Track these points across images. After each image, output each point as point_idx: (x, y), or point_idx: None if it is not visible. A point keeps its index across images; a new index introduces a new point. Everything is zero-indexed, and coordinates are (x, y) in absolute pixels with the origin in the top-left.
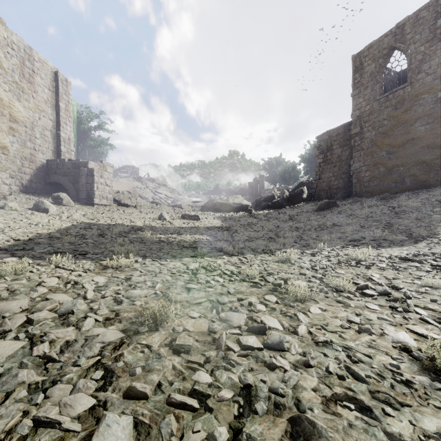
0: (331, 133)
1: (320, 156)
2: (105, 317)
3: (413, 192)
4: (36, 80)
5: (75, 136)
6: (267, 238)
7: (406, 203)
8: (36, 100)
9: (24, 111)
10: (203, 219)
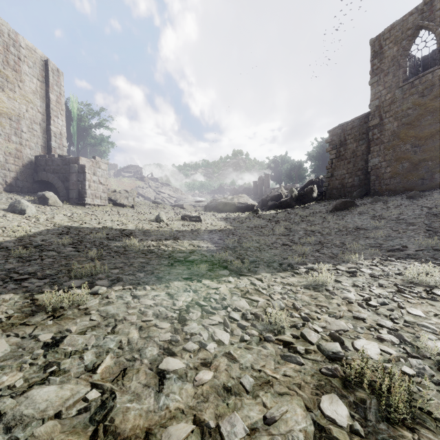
0: (345, 126)
1: (332, 152)
2: None
3: None
4: (23, 69)
5: (75, 133)
6: (281, 244)
7: None
8: (22, 91)
9: (8, 101)
10: (205, 220)
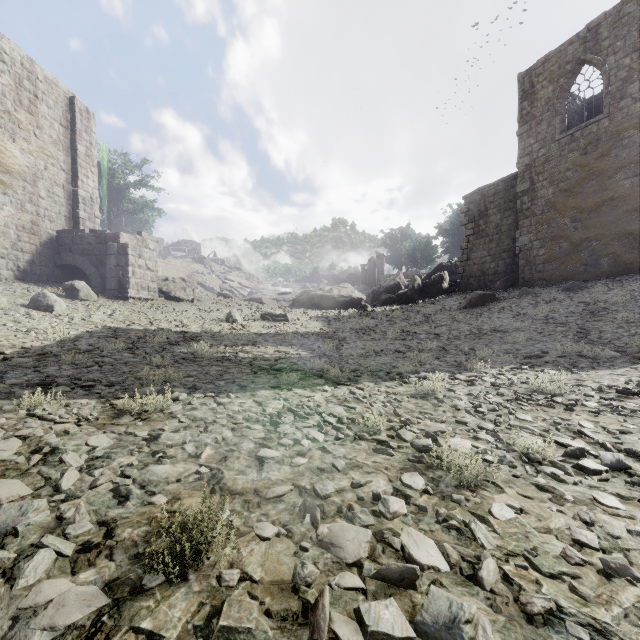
0: (486, 191)
1: (468, 226)
2: (83, 541)
3: (613, 280)
4: (41, 110)
5: (105, 196)
6: (393, 351)
7: (605, 297)
8: (40, 141)
9: (21, 156)
10: (294, 320)
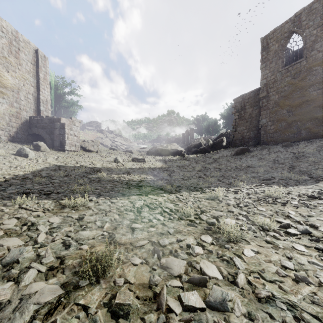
0: (244, 96)
1: (235, 114)
2: (50, 266)
3: (308, 141)
4: (21, 56)
5: (53, 99)
6: (197, 177)
7: (304, 150)
8: (21, 71)
9: (11, 79)
10: (148, 161)
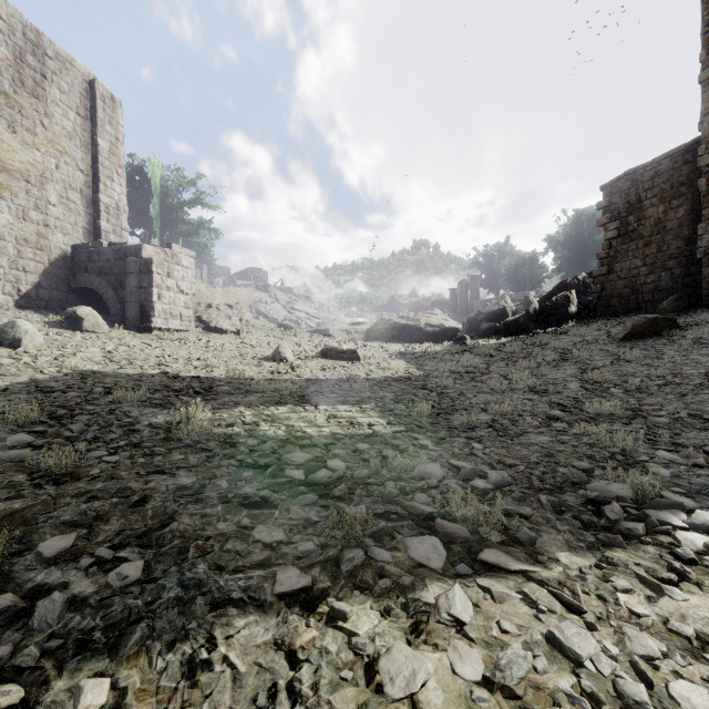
0: (639, 174)
1: (610, 226)
2: None
3: None
4: (50, 94)
5: (157, 216)
6: (543, 417)
7: None
8: (49, 132)
9: (23, 150)
10: (367, 358)
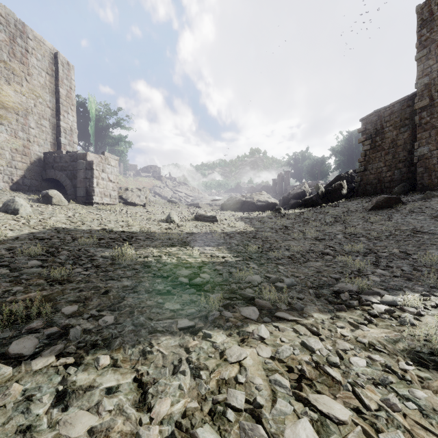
0: (382, 112)
1: (365, 142)
2: None
3: None
4: (31, 62)
5: (93, 133)
6: (319, 253)
7: None
8: (30, 84)
9: (15, 96)
10: (222, 221)
